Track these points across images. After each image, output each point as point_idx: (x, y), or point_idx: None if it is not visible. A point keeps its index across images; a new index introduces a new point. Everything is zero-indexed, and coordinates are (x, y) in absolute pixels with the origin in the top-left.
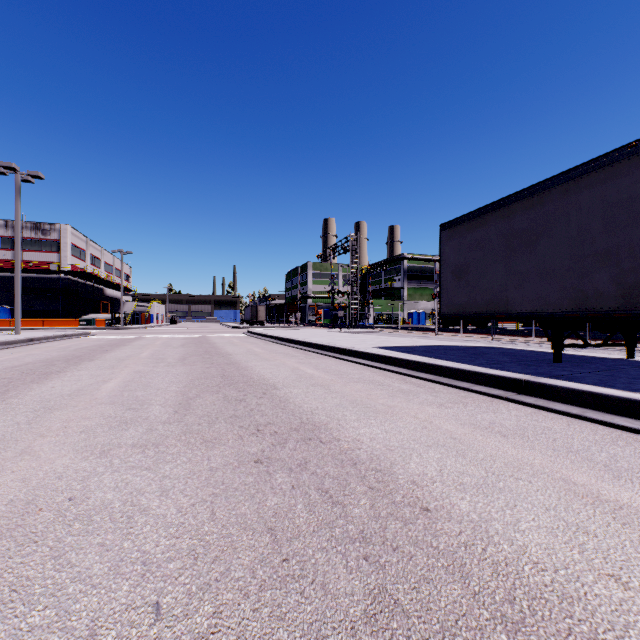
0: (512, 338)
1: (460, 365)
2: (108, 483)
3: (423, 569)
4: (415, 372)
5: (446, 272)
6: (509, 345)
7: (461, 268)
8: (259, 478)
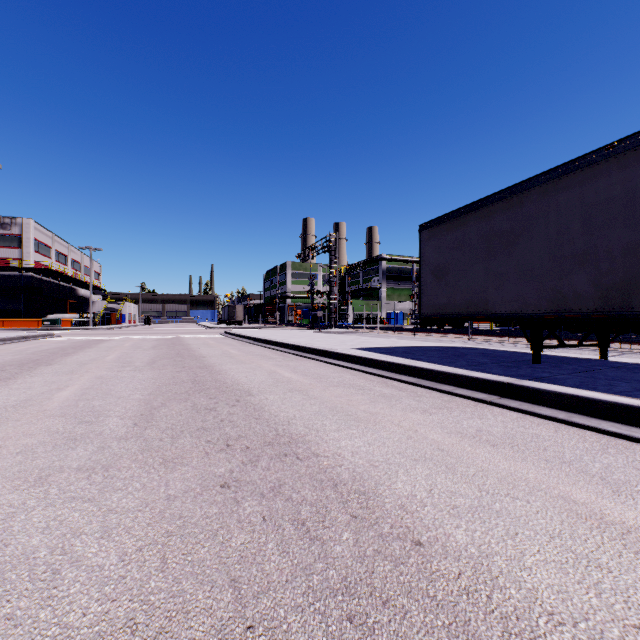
0: (488, 338)
1: (442, 367)
2: (37, 522)
3: (420, 631)
4: (396, 375)
5: (426, 272)
6: (486, 345)
7: (441, 268)
8: (224, 508)
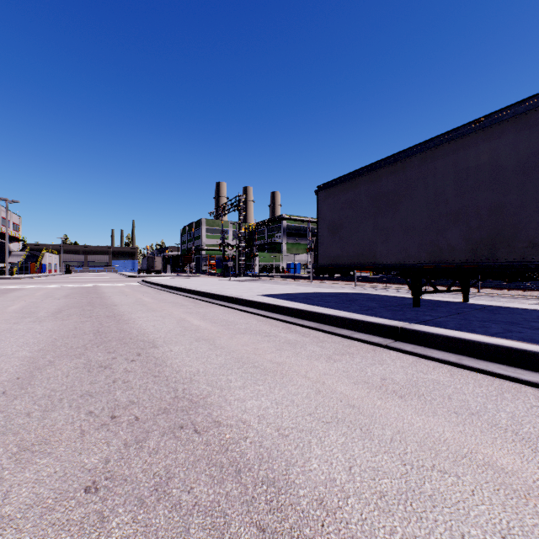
0: (370, 284)
1: (340, 313)
2: None
3: None
4: (299, 320)
5: (323, 228)
6: (369, 290)
7: (336, 224)
8: (79, 536)
